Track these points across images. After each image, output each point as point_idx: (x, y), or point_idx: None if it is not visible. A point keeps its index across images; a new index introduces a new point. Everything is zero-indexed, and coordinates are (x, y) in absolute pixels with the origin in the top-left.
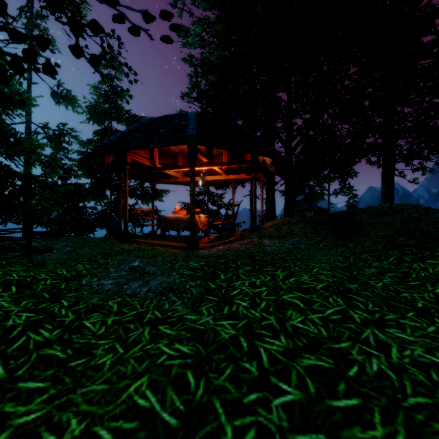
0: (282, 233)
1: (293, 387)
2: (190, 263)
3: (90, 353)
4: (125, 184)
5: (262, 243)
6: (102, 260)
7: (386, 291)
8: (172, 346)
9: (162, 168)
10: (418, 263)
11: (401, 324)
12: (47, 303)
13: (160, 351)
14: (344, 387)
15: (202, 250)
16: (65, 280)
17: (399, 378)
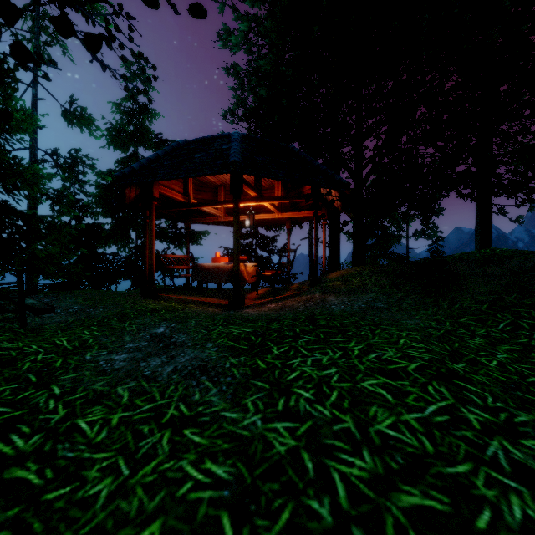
0: (351, 287)
1: None
2: (232, 329)
3: (79, 476)
4: (151, 224)
5: (326, 300)
6: (117, 324)
7: (506, 375)
8: (201, 464)
9: (198, 204)
10: None
11: None
12: (31, 390)
13: (183, 474)
14: None
15: (248, 308)
16: (63, 355)
17: None
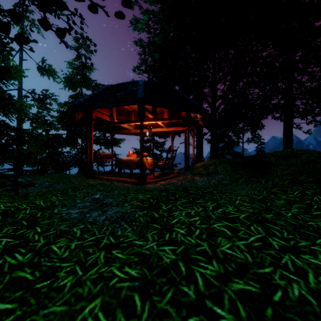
0: (209, 172)
1: (227, 312)
2: (139, 195)
3: (54, 275)
4: (91, 134)
5: (194, 179)
6: (72, 193)
7: (296, 220)
8: (122, 269)
9: (118, 122)
10: (318, 196)
11: (313, 251)
12: (24, 230)
13: (113, 274)
14: (271, 312)
15: (148, 184)
16: (41, 210)
17: (319, 304)
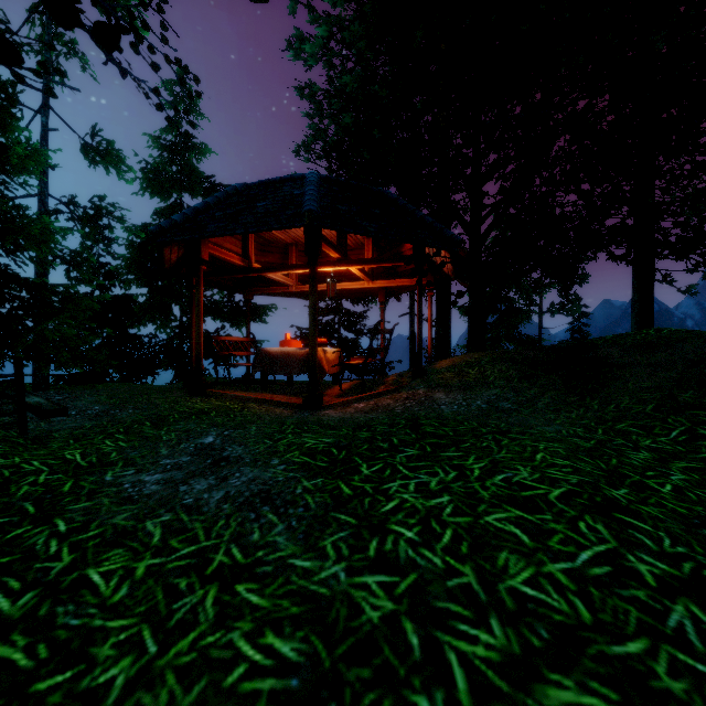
0: (467, 381)
1: None
2: (306, 439)
3: (86, 655)
4: (199, 296)
5: (433, 398)
6: (151, 431)
7: (686, 505)
8: (260, 638)
9: (262, 269)
10: None
11: None
12: (27, 526)
13: (234, 652)
14: None
15: (328, 409)
16: (74, 474)
17: None
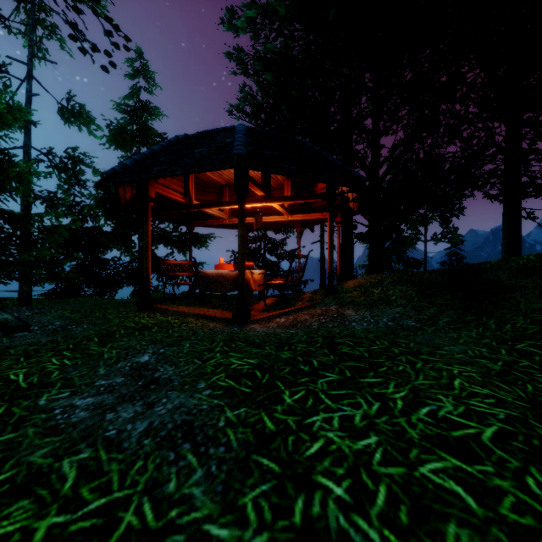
0: (372, 299)
1: None
2: (232, 359)
3: None
4: (147, 227)
5: (344, 315)
6: (96, 348)
7: None
8: None
9: (200, 205)
10: None
11: None
12: None
13: None
14: None
15: (254, 323)
16: (10, 398)
17: None
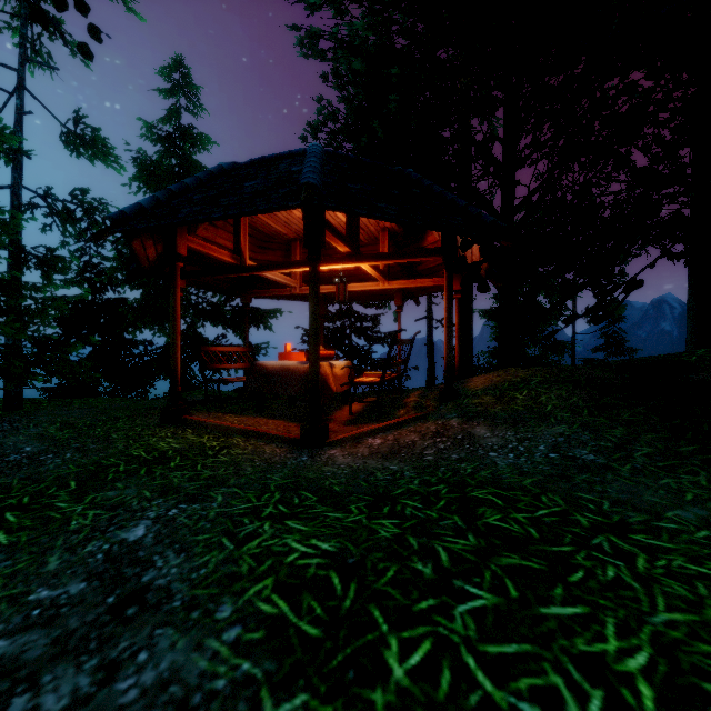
0: (515, 410)
1: None
2: (290, 539)
3: None
4: (174, 300)
5: (474, 436)
6: (64, 505)
7: None
8: None
9: (256, 267)
10: None
11: None
12: None
13: None
14: None
15: (334, 446)
16: None
17: None
